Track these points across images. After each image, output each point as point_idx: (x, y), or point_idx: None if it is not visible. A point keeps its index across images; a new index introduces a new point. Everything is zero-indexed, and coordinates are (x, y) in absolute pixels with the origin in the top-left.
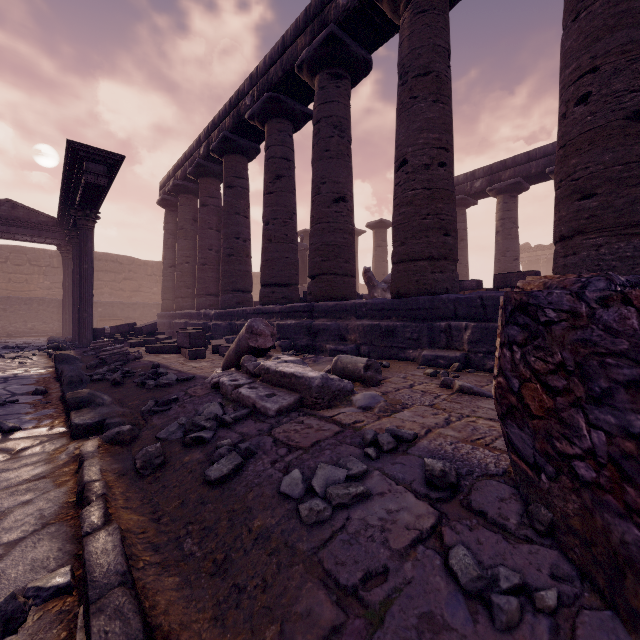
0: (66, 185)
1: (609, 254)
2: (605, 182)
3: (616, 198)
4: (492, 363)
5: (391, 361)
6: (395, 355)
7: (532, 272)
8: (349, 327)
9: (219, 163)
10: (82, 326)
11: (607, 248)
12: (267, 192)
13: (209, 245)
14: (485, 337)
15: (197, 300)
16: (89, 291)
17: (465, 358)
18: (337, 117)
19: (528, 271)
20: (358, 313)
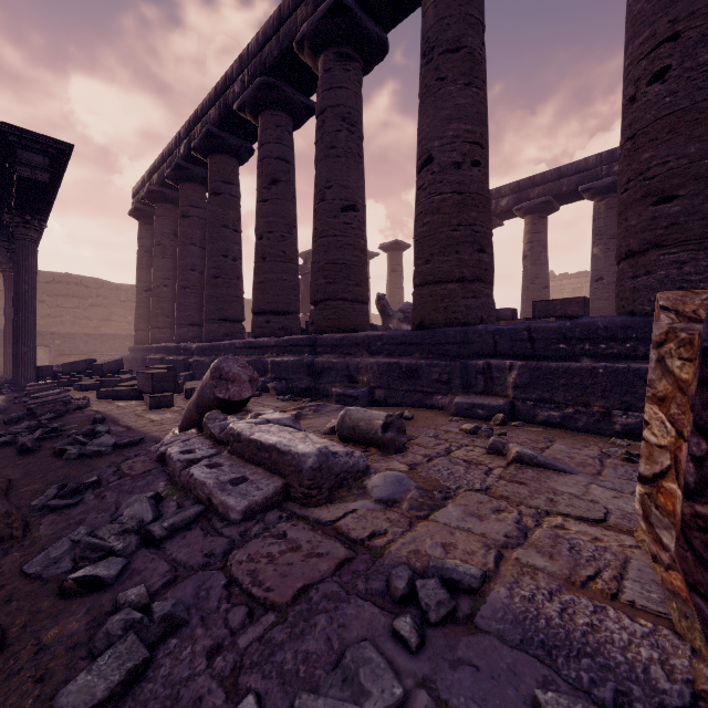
0: None
1: (696, 273)
2: (690, 180)
3: (705, 201)
4: (545, 414)
5: (414, 409)
6: (419, 402)
7: (580, 299)
8: (360, 365)
9: (204, 166)
10: (20, 363)
11: (693, 266)
12: (260, 199)
13: (191, 265)
14: (536, 380)
15: (177, 331)
16: (30, 319)
17: (510, 407)
18: (346, 107)
19: (575, 298)
20: (372, 348)
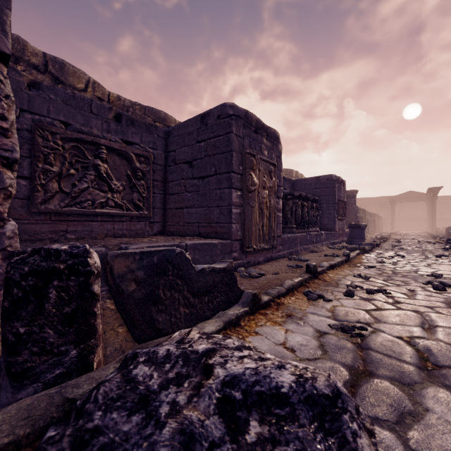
0: (428, 191)
1: None
2: None
3: None
4: None
5: None
6: None
7: None
8: None
9: None
10: (432, 227)
11: None
12: None
13: None
14: None
15: None
16: (434, 218)
17: None
18: None
19: None
20: None
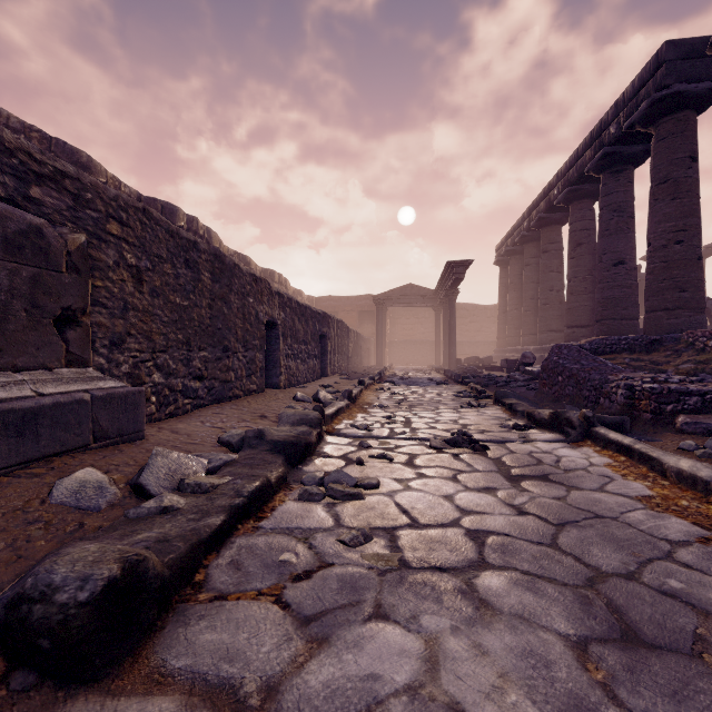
0: (442, 277)
1: None
2: None
3: None
4: None
5: None
6: None
7: None
8: None
9: (539, 230)
10: (450, 357)
11: None
12: (569, 258)
13: (531, 296)
14: None
15: (522, 339)
16: (454, 337)
17: None
18: (616, 203)
19: None
20: None
